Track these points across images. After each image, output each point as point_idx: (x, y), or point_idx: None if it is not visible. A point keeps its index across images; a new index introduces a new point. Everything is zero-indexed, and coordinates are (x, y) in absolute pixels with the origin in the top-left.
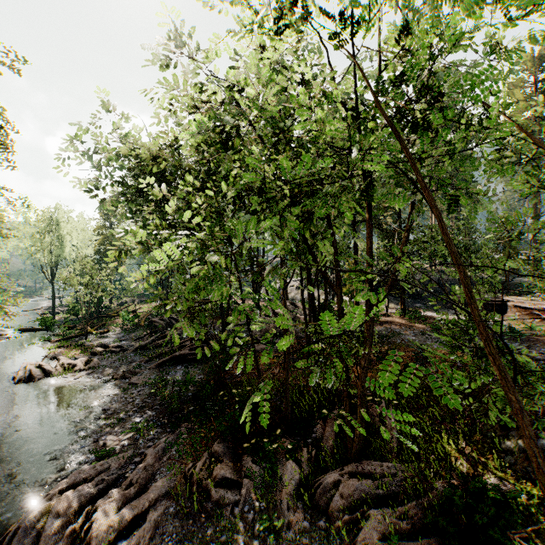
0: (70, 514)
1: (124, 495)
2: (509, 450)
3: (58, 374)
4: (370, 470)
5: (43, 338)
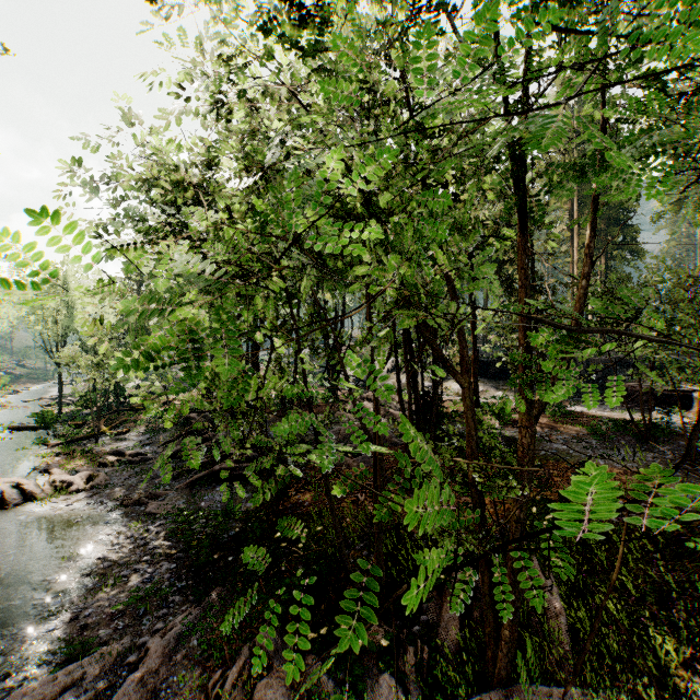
0: None
1: None
2: None
3: (45, 497)
4: None
5: (39, 441)
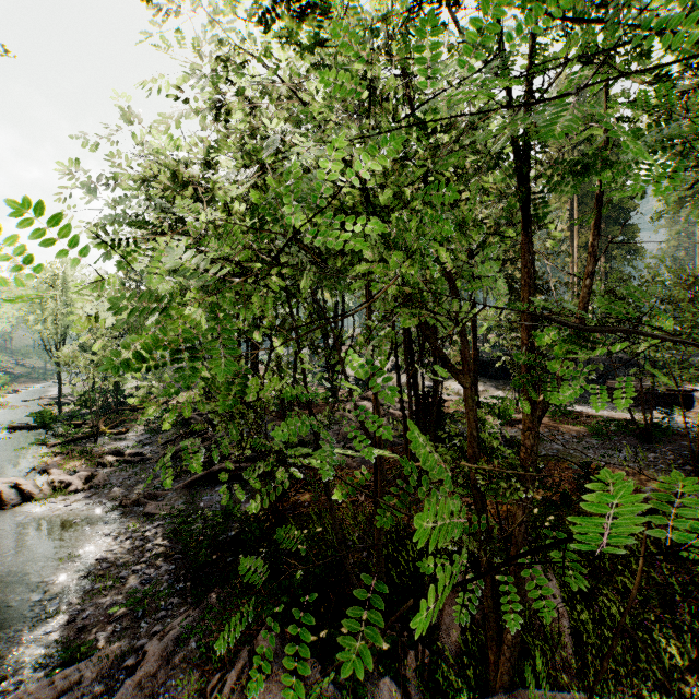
0: None
1: None
2: None
3: (43, 497)
4: None
5: (37, 440)
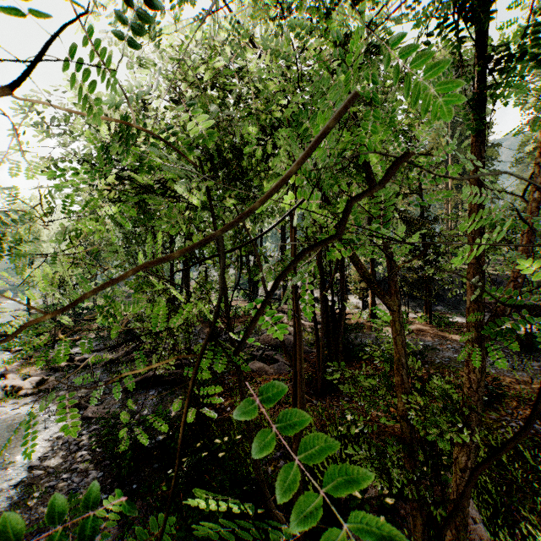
0: None
1: None
2: None
3: None
4: None
5: (3, 347)
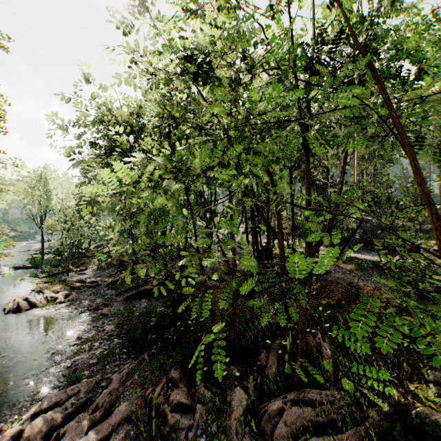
0: (40, 438)
1: (90, 418)
2: (436, 381)
3: (42, 305)
4: (310, 398)
5: (32, 275)
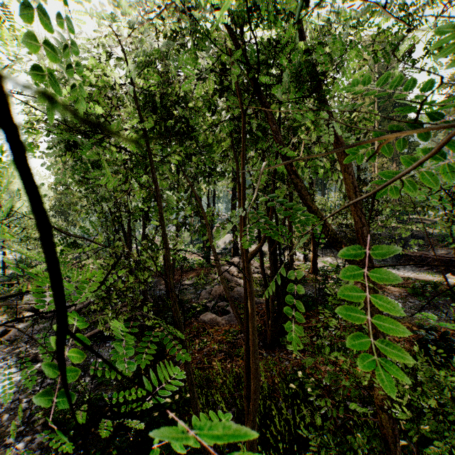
0: None
1: None
2: None
3: None
4: None
5: None
